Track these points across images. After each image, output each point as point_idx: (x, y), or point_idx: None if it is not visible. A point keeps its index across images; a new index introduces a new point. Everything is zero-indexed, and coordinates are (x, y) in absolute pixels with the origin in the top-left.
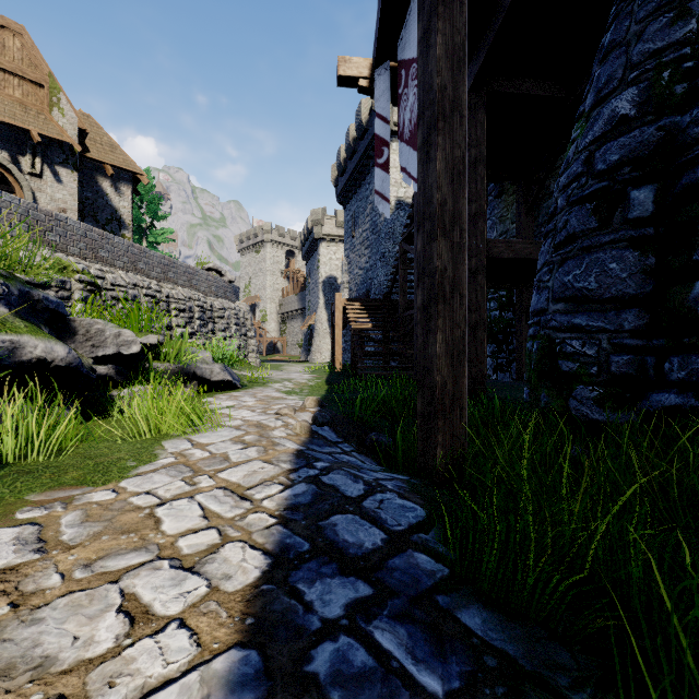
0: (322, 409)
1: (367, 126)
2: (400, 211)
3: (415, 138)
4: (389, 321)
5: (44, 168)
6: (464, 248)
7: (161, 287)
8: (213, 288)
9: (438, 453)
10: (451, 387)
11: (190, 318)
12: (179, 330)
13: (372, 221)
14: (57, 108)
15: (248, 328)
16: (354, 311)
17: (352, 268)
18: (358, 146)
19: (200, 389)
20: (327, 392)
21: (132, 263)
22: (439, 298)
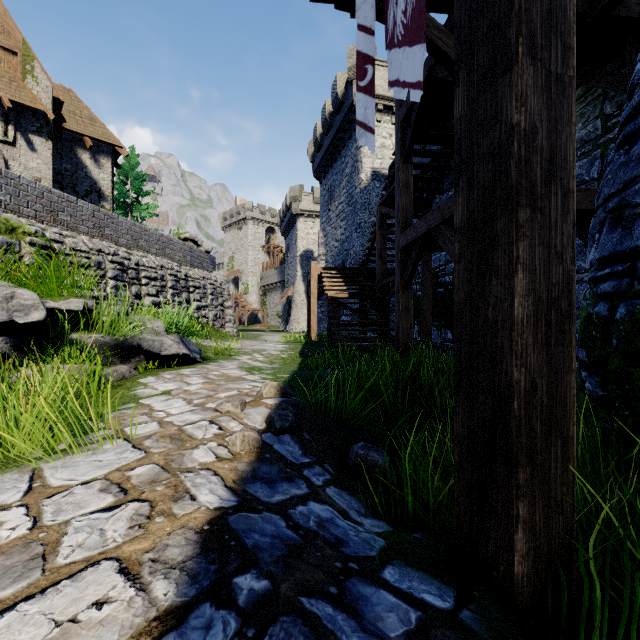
0: (284, 400)
1: (343, 99)
2: (376, 182)
3: (413, 28)
4: (366, 289)
5: (17, 136)
6: (571, 88)
7: (130, 255)
8: (188, 258)
9: (518, 543)
10: (545, 393)
11: (162, 287)
12: (150, 299)
13: (348, 193)
14: (31, 76)
15: (225, 298)
16: (330, 280)
17: (328, 240)
18: (334, 121)
19: (149, 364)
20: (299, 366)
21: (98, 229)
22: (521, 195)
